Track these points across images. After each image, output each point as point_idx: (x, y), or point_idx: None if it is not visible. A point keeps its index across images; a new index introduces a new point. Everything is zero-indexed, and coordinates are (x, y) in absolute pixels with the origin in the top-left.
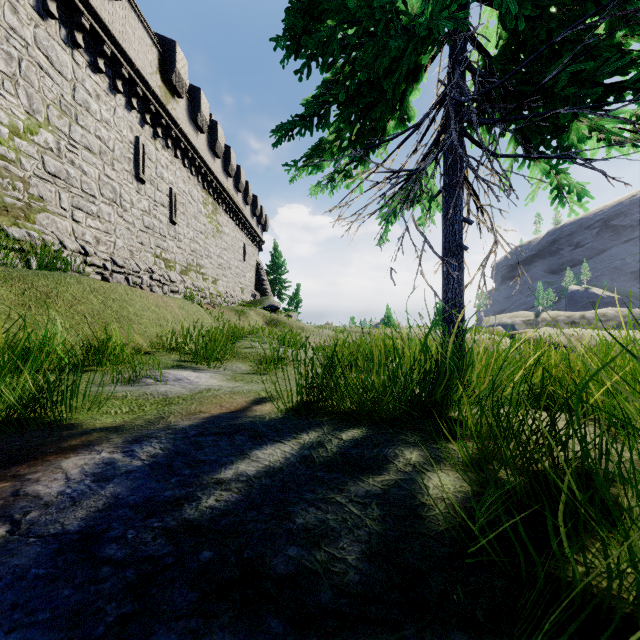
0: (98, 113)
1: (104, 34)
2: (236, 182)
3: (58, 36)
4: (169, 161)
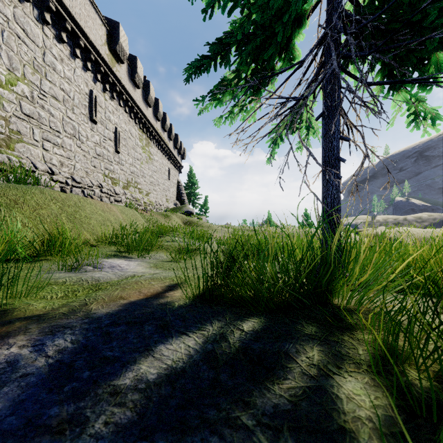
0: (62, 72)
1: (66, 15)
2: (163, 124)
3: (32, 15)
4: (114, 108)
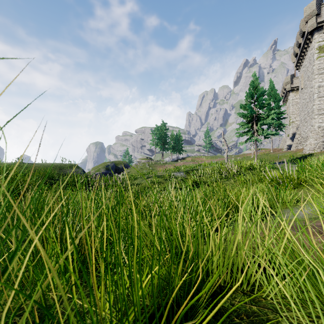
0: None
1: None
2: None
3: None
4: None
